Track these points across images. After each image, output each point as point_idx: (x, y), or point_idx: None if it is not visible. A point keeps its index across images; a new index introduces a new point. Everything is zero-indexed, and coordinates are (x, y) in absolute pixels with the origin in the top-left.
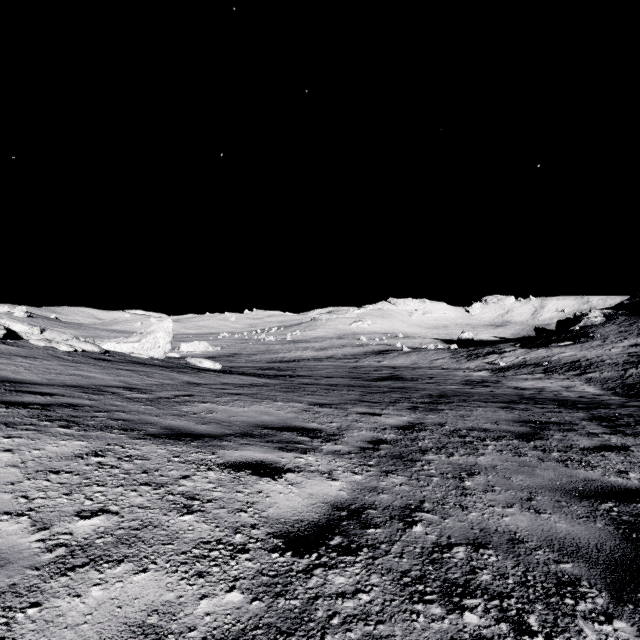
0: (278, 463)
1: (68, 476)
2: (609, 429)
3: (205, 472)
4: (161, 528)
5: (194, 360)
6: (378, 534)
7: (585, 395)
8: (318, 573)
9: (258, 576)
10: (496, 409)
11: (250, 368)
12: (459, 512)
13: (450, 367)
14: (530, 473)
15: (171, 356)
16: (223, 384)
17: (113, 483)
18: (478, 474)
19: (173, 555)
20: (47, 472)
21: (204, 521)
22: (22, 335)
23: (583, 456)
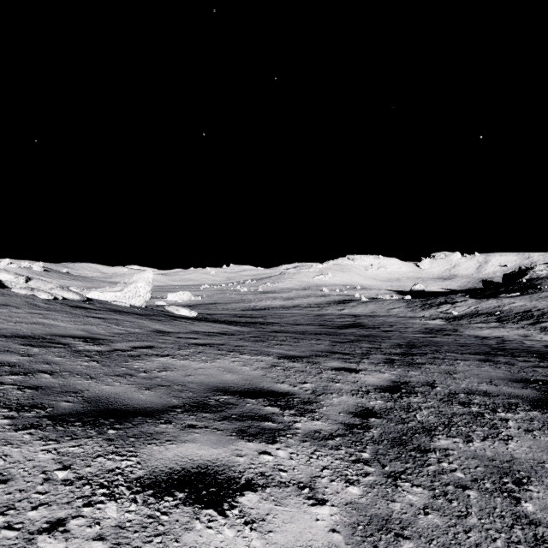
0: (232, 469)
1: None
2: None
3: (100, 506)
4: None
5: (171, 308)
6: None
7: None
8: None
9: None
10: (478, 363)
11: (225, 315)
12: None
13: (406, 315)
14: None
15: (159, 304)
16: (192, 332)
17: None
18: (530, 482)
19: None
20: None
21: None
22: (7, 284)
23: None
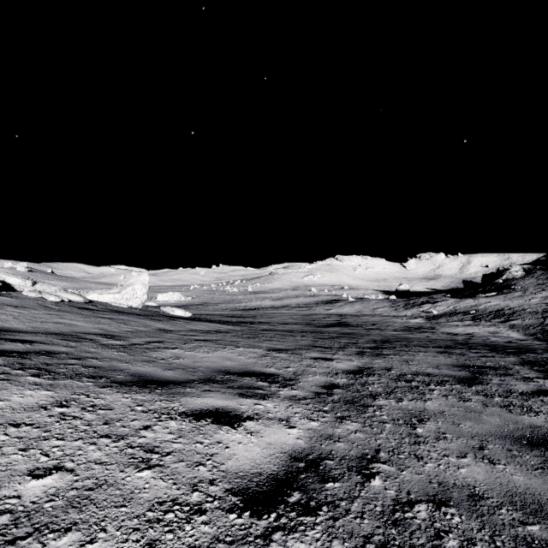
0: (238, 410)
1: (28, 429)
2: (541, 373)
3: (166, 422)
4: (116, 487)
5: (167, 309)
6: (337, 489)
7: (510, 340)
8: (277, 538)
9: (214, 543)
10: (435, 354)
11: (216, 315)
12: (415, 463)
13: (390, 315)
14: (477, 419)
15: (149, 305)
16: (191, 331)
17: (73, 436)
18: (428, 420)
19: (125, 520)
20: (7, 425)
21: (161, 477)
22: (16, 287)
23: (524, 401)
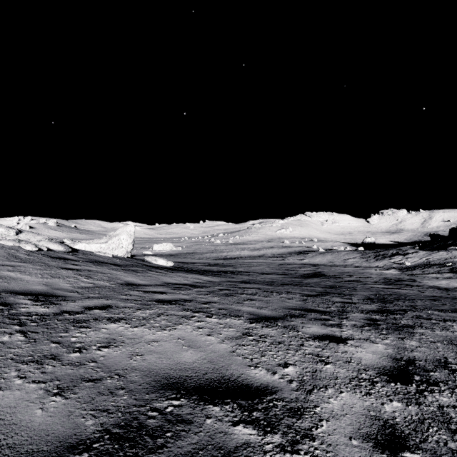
0: None
1: None
2: None
3: None
4: None
5: (150, 258)
6: None
7: None
8: None
9: None
10: None
11: (200, 264)
12: None
13: (361, 265)
14: None
15: (146, 253)
16: (163, 285)
17: None
18: None
19: None
20: None
21: None
22: None
23: None
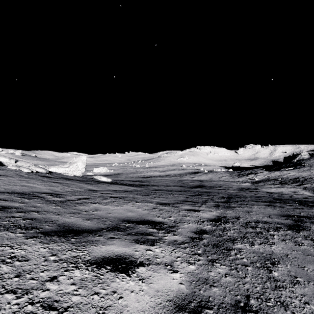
0: (133, 257)
1: None
2: None
3: (72, 271)
4: None
5: (97, 177)
6: None
7: (306, 197)
8: None
9: None
10: (264, 206)
11: (127, 181)
12: (283, 312)
13: (229, 180)
14: None
15: (89, 174)
16: (109, 190)
17: None
18: (278, 263)
19: None
20: None
21: None
22: (4, 163)
23: None
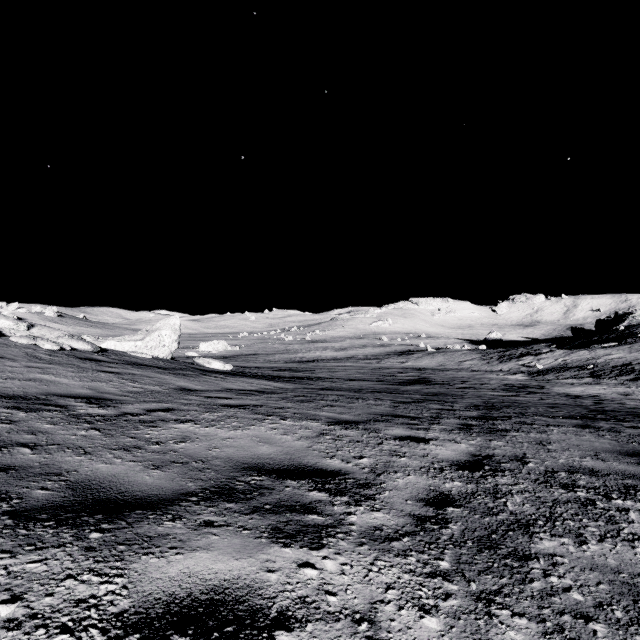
0: (259, 593)
1: None
2: None
3: None
4: None
5: (202, 360)
6: None
7: None
8: None
9: None
10: (575, 429)
11: (266, 369)
12: None
13: (481, 369)
14: None
15: (190, 355)
16: (224, 390)
17: None
18: None
19: None
20: None
21: None
22: (5, 331)
23: None
